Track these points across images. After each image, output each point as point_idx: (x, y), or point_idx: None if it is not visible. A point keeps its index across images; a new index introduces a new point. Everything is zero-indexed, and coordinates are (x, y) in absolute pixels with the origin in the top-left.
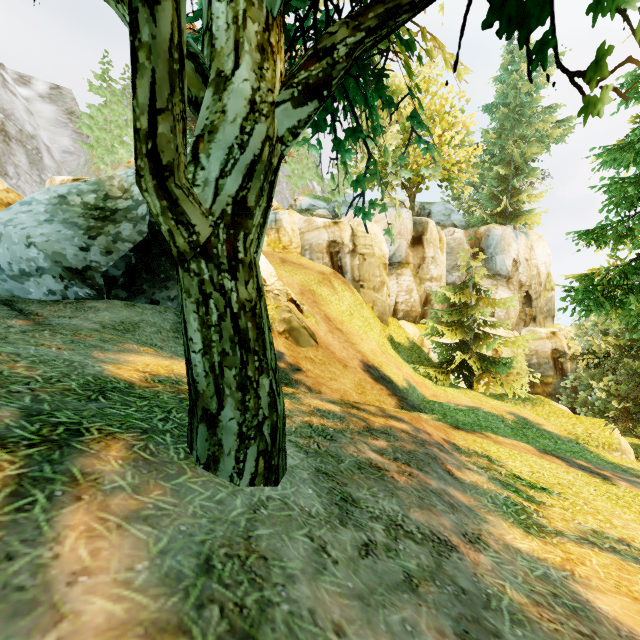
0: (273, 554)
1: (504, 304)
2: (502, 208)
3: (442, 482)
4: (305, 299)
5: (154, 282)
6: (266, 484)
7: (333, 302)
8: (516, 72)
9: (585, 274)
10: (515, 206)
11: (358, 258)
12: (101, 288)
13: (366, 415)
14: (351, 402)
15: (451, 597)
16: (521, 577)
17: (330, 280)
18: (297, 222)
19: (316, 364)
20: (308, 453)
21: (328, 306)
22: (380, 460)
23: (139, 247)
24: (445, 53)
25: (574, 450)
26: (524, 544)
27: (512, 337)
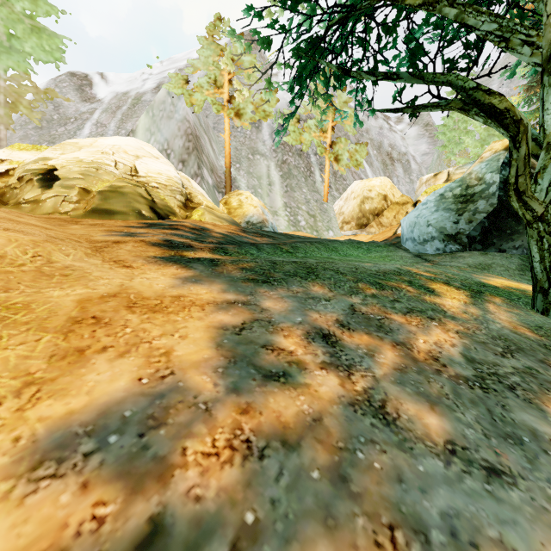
0: None
1: None
2: None
3: None
4: None
5: (501, 237)
6: None
7: None
8: None
9: None
10: None
11: None
12: (465, 244)
13: None
14: None
15: None
16: None
17: None
18: None
19: None
20: None
21: None
22: None
23: (490, 215)
24: None
25: None
26: None
27: None
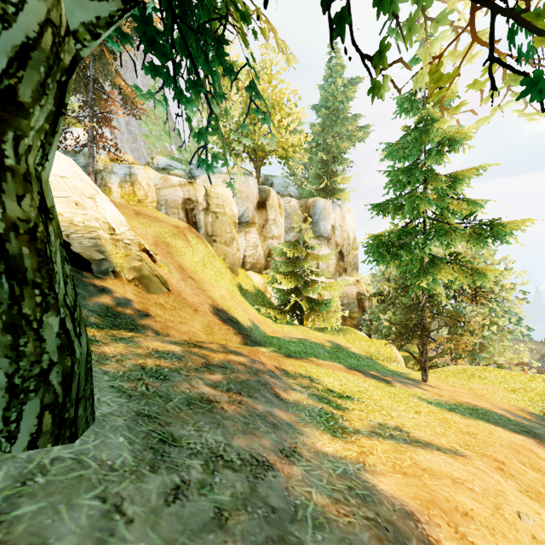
0: (32, 538)
1: (325, 258)
2: (324, 185)
3: (269, 405)
4: (159, 250)
5: None
6: (56, 443)
7: (187, 253)
8: (334, 84)
9: (376, 236)
10: (333, 185)
11: (211, 216)
12: None
13: (207, 352)
14: (194, 342)
15: (260, 521)
16: (326, 479)
17: (185, 234)
18: (153, 178)
19: (166, 309)
20: (132, 397)
21: (182, 257)
22: (213, 393)
23: None
24: (277, 38)
25: (369, 364)
26: (331, 447)
27: (330, 283)
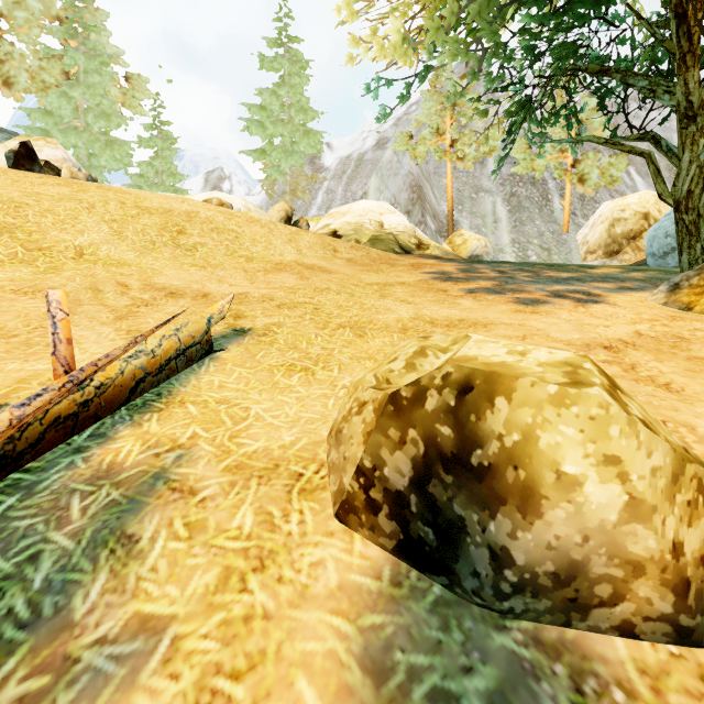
0: None
1: None
2: None
3: None
4: None
5: None
6: None
7: None
8: None
9: None
10: None
11: None
12: None
13: None
14: None
15: None
16: None
17: None
18: None
19: None
20: None
21: None
22: None
23: None
24: None
25: None
26: None
27: None
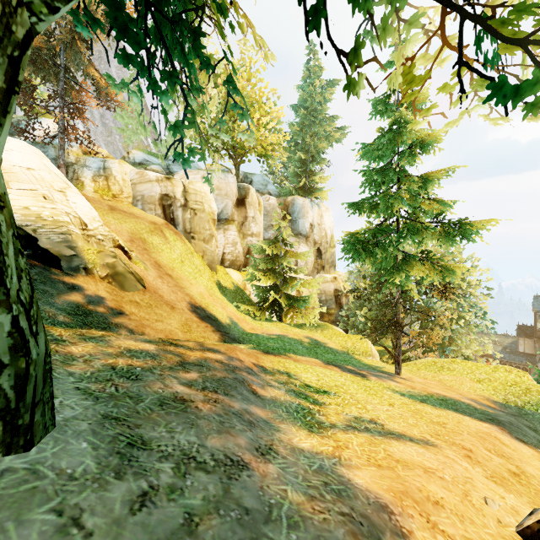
0: None
1: (303, 255)
2: (303, 184)
3: (245, 402)
4: (135, 246)
5: None
6: (8, 452)
7: (165, 250)
8: (312, 85)
9: (352, 234)
10: (311, 184)
11: (189, 212)
12: None
13: (183, 350)
14: (170, 340)
15: (233, 524)
16: (301, 476)
17: (162, 230)
18: (129, 173)
19: (142, 307)
20: (99, 399)
21: (159, 254)
22: (187, 392)
23: None
24: (255, 34)
25: (346, 359)
26: (307, 443)
27: (309, 280)
